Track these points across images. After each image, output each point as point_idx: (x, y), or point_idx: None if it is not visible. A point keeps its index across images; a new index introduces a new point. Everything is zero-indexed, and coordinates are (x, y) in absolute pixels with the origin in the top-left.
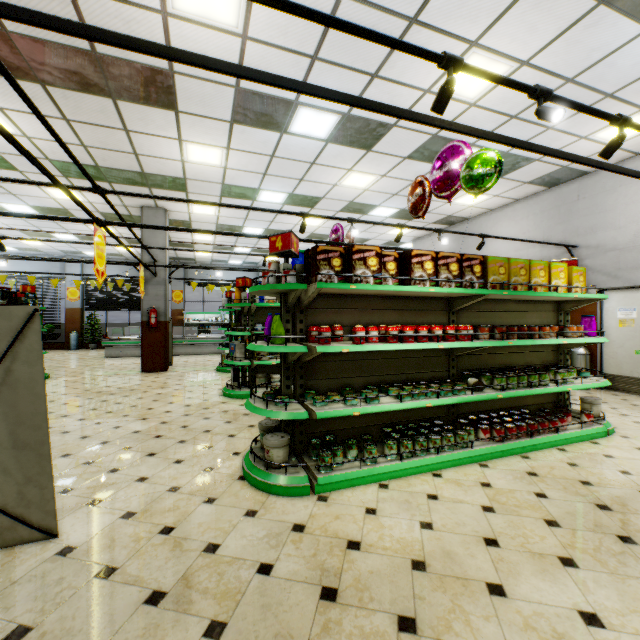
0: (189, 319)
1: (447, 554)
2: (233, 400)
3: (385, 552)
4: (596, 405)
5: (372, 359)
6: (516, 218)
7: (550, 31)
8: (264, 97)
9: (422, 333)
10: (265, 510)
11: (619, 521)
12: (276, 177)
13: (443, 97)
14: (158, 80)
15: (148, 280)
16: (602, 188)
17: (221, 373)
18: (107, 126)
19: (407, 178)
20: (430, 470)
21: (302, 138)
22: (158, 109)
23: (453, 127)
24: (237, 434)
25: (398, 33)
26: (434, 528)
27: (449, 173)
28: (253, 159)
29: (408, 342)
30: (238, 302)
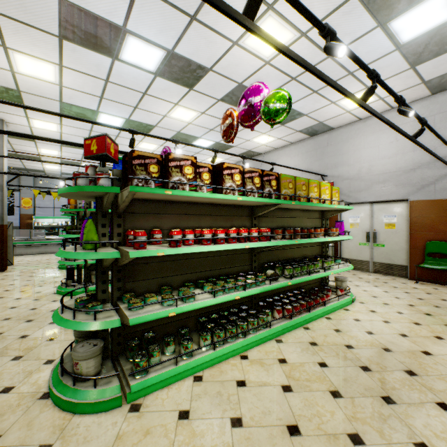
0: (39, 223)
1: None
2: (66, 297)
3: None
4: (345, 282)
5: (190, 258)
6: (291, 155)
7: (322, 10)
8: (91, 16)
9: (232, 235)
10: (62, 441)
11: (379, 381)
12: (113, 102)
13: (253, 3)
14: None
15: None
16: (341, 139)
17: (62, 270)
18: None
19: (220, 117)
20: (238, 353)
21: (133, 67)
22: None
23: (262, 34)
24: (58, 336)
25: None
26: (244, 424)
27: (252, 107)
28: (88, 81)
29: (220, 243)
30: (74, 208)
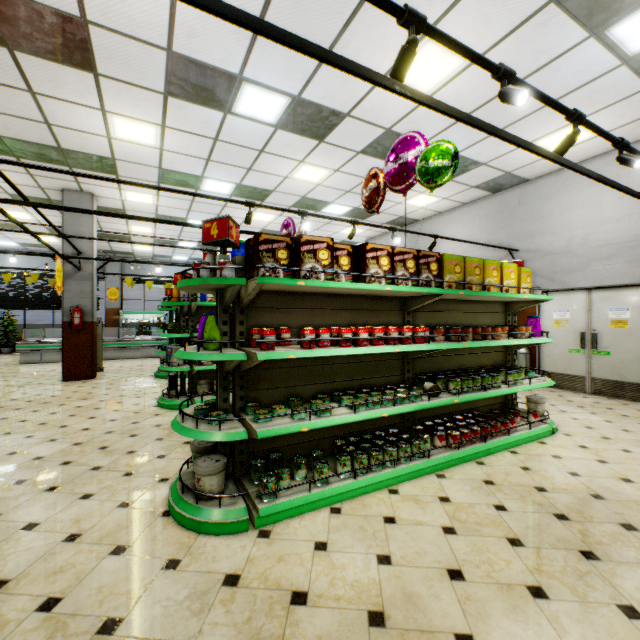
0: (127, 319)
1: (409, 598)
2: (169, 411)
3: (337, 604)
4: (541, 404)
5: (324, 364)
6: (463, 221)
7: (503, 26)
8: (203, 67)
9: (378, 335)
10: (191, 558)
11: (578, 532)
12: (221, 164)
13: (404, 60)
14: (67, 30)
15: (71, 274)
16: (540, 195)
17: (160, 379)
18: (5, 84)
19: (360, 175)
20: (386, 486)
21: (249, 121)
22: (71, 68)
23: (415, 96)
24: (168, 454)
25: (352, 6)
26: (393, 562)
27: (404, 165)
28: (194, 141)
29: (363, 346)
30: (176, 300)
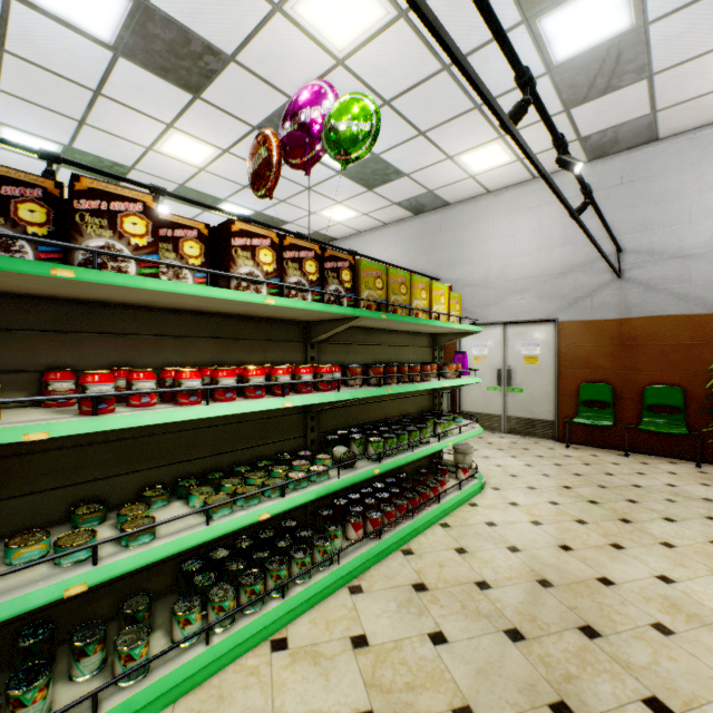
0: None
1: None
2: None
3: None
4: (469, 454)
5: (162, 433)
6: (385, 244)
7: None
8: None
9: (254, 381)
10: None
11: (541, 663)
12: (25, 102)
13: None
14: None
15: None
16: (461, 222)
17: None
18: None
19: None
20: (268, 635)
21: (60, 25)
22: None
23: None
24: None
25: None
26: None
27: (307, 126)
28: None
29: (225, 400)
30: None
